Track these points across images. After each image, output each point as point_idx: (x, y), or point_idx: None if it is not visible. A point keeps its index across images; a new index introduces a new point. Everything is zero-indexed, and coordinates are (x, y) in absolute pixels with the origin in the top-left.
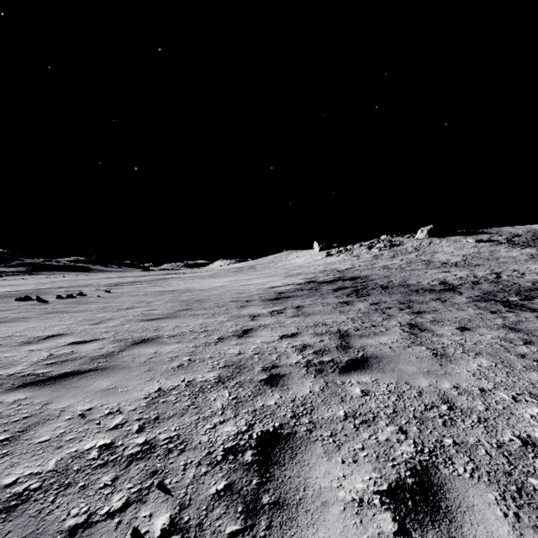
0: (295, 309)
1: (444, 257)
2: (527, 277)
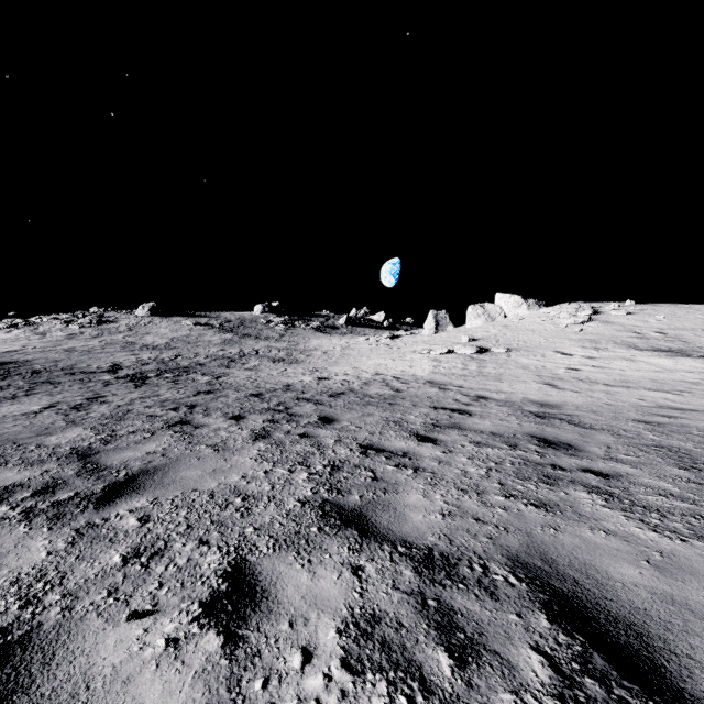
0: None
1: (152, 339)
2: (195, 359)
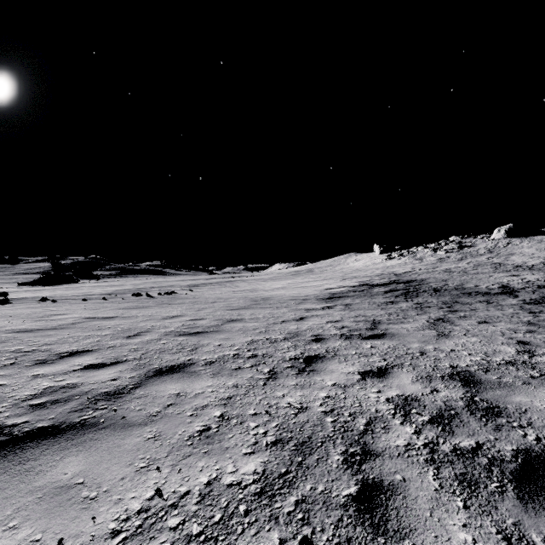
0: (343, 306)
1: (520, 260)
2: None
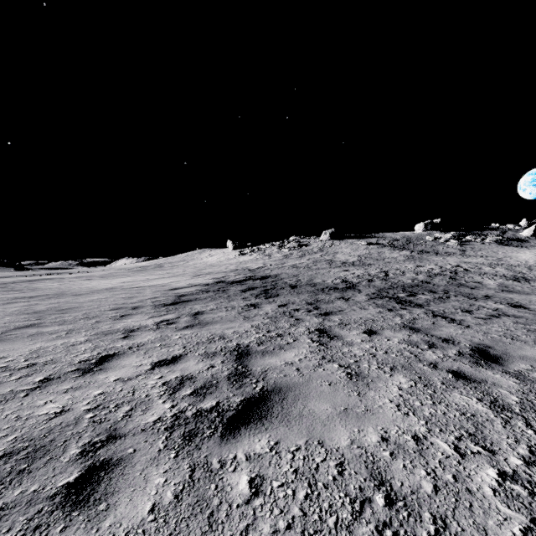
0: (192, 317)
1: (343, 257)
2: (407, 275)
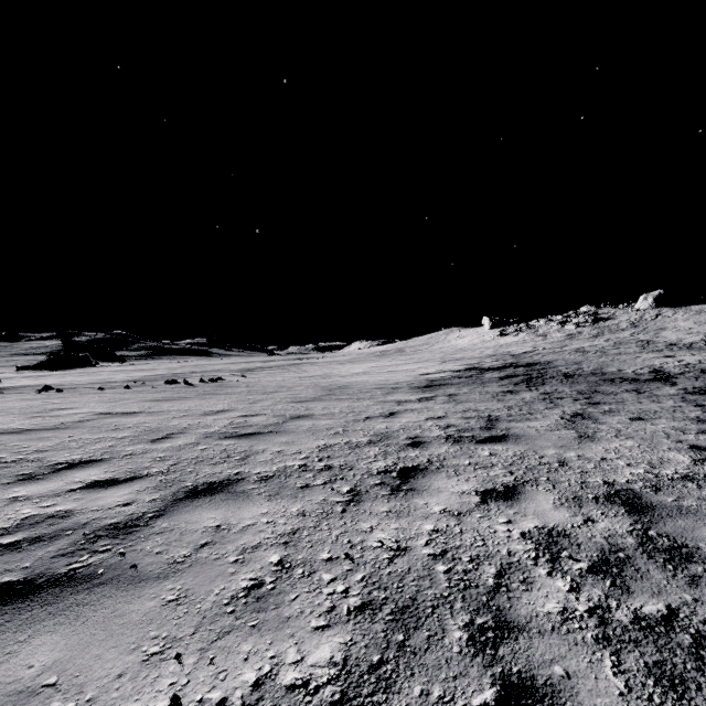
0: (447, 397)
1: (674, 336)
2: None
